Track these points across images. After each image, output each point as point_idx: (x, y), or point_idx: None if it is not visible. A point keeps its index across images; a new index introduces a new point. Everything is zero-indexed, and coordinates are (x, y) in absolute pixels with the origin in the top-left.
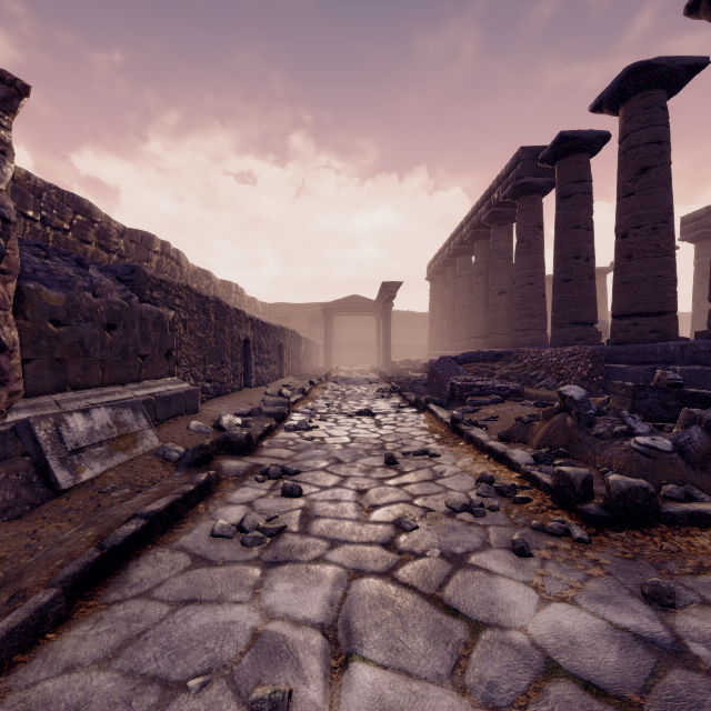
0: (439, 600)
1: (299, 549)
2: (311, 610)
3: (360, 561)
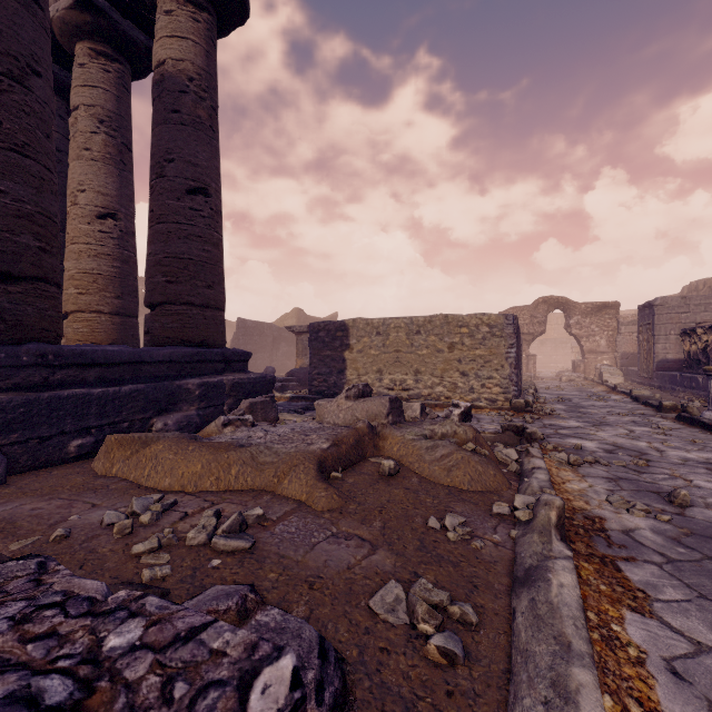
0: (620, 448)
1: (702, 464)
2: (672, 452)
3: (660, 458)
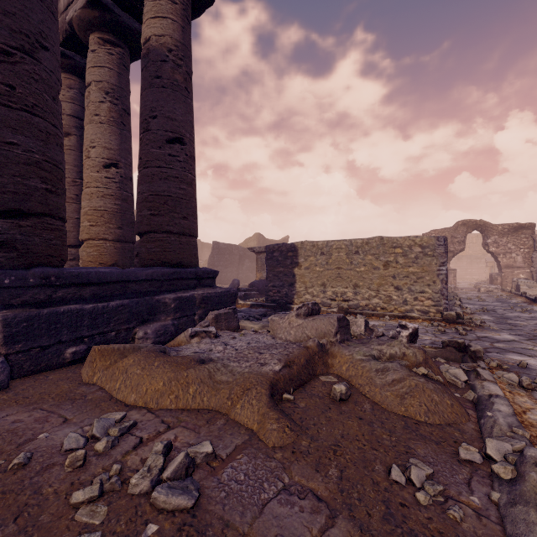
0: None
1: None
2: None
3: None
